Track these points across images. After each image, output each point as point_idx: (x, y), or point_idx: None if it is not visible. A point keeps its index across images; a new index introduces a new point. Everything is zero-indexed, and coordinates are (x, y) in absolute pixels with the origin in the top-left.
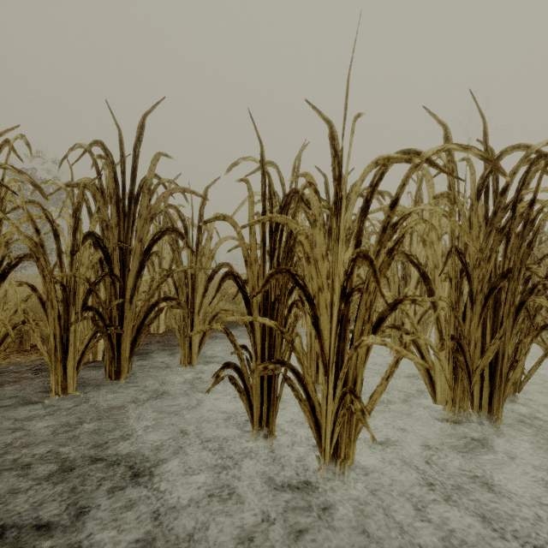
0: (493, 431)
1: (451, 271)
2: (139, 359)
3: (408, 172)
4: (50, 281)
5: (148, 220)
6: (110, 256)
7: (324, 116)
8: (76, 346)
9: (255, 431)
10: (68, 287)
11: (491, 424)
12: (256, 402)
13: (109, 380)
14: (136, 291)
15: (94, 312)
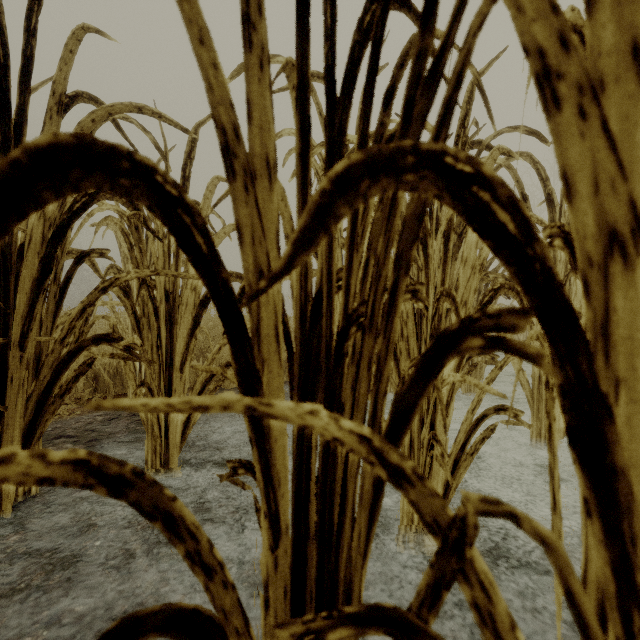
0: None
1: None
2: None
3: None
4: None
5: None
6: None
7: None
8: None
9: None
10: None
11: None
12: None
13: None
14: (34, 322)
15: None
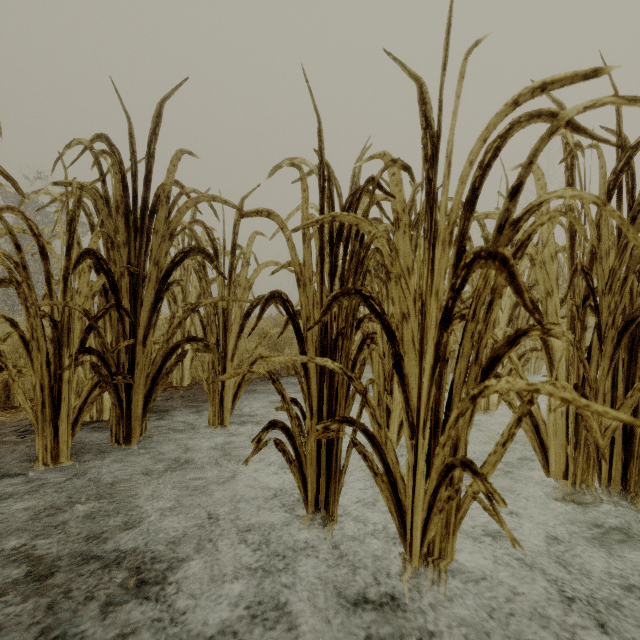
0: (630, 514)
1: (576, 296)
2: (157, 418)
3: (538, 144)
4: (36, 314)
5: (167, 237)
6: (116, 283)
7: (410, 72)
8: (71, 400)
9: (310, 516)
10: (59, 322)
11: (627, 504)
12: (311, 475)
13: (116, 445)
14: (151, 329)
15: (95, 355)
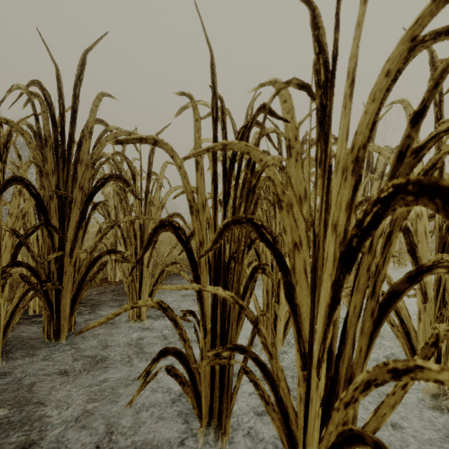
0: None
1: None
2: (89, 311)
3: (445, 63)
4: None
5: (90, 166)
6: (45, 205)
7: None
8: (0, 307)
9: (204, 428)
10: None
11: None
12: (205, 389)
13: (47, 340)
14: (77, 243)
15: (24, 267)
